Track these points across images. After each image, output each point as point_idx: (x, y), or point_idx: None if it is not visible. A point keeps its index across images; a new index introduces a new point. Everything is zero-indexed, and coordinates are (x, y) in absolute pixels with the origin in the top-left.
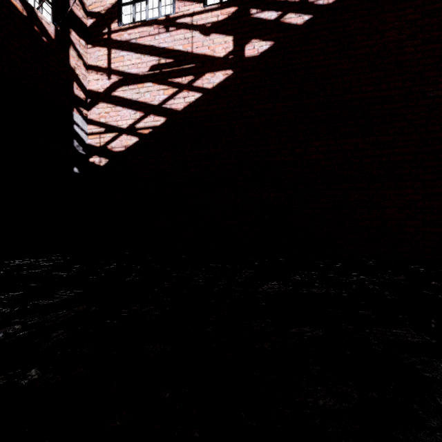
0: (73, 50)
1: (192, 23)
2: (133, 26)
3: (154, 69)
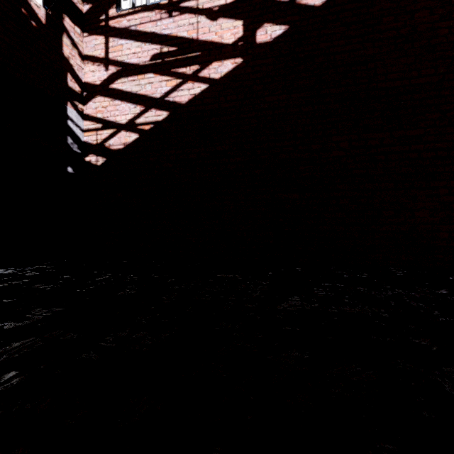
0: (67, 37)
1: (197, 6)
2: (133, 12)
3: (155, 58)
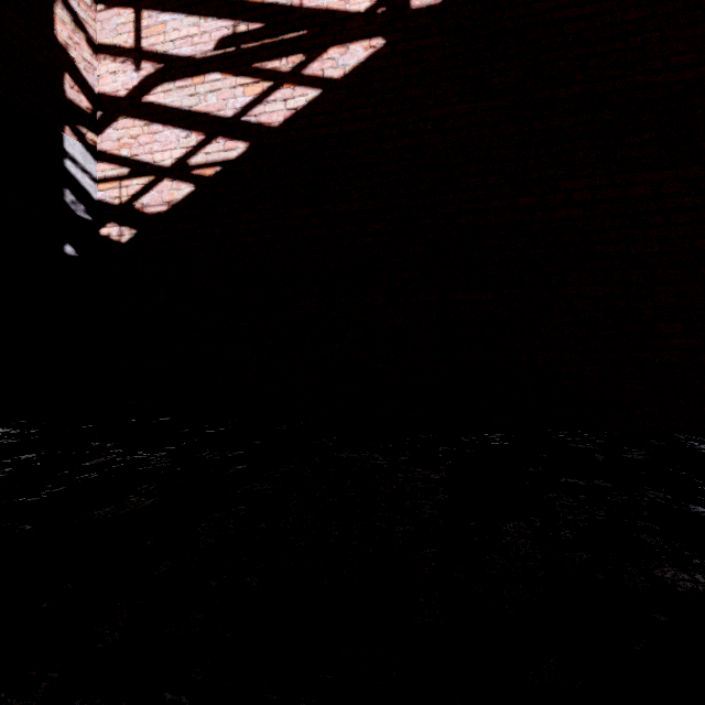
0: (63, 8)
1: None
2: None
3: (225, 45)
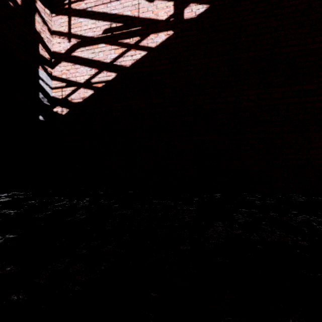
0: (38, 16)
1: None
2: None
3: (106, 32)
